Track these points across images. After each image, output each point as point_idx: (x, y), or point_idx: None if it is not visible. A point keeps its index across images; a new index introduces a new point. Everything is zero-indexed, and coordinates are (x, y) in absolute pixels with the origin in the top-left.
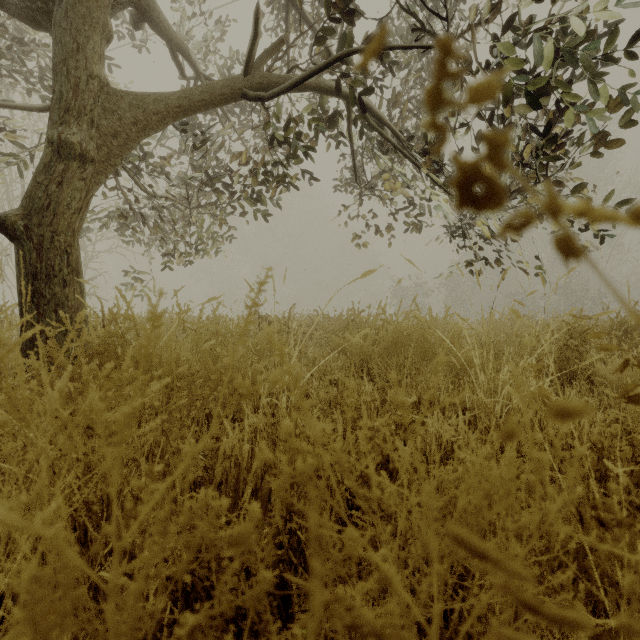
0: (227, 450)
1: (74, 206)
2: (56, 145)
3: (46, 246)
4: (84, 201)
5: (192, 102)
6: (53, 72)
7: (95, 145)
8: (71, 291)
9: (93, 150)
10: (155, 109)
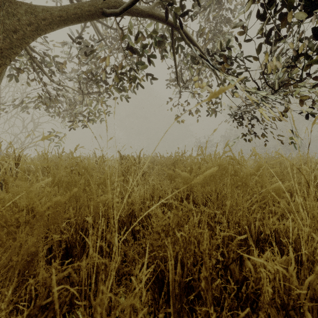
0: None
1: None
2: None
3: None
4: None
5: (72, 13)
6: None
7: (0, 36)
8: None
9: None
10: (46, 15)
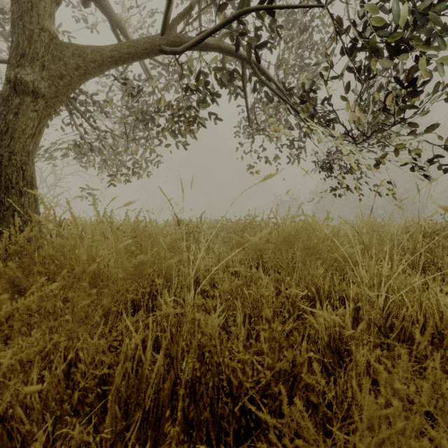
0: (130, 351)
1: (28, 132)
2: (13, 83)
3: (5, 163)
4: (37, 128)
5: (124, 53)
6: (12, 26)
7: (45, 84)
8: (26, 200)
9: (44, 88)
10: (94, 57)
